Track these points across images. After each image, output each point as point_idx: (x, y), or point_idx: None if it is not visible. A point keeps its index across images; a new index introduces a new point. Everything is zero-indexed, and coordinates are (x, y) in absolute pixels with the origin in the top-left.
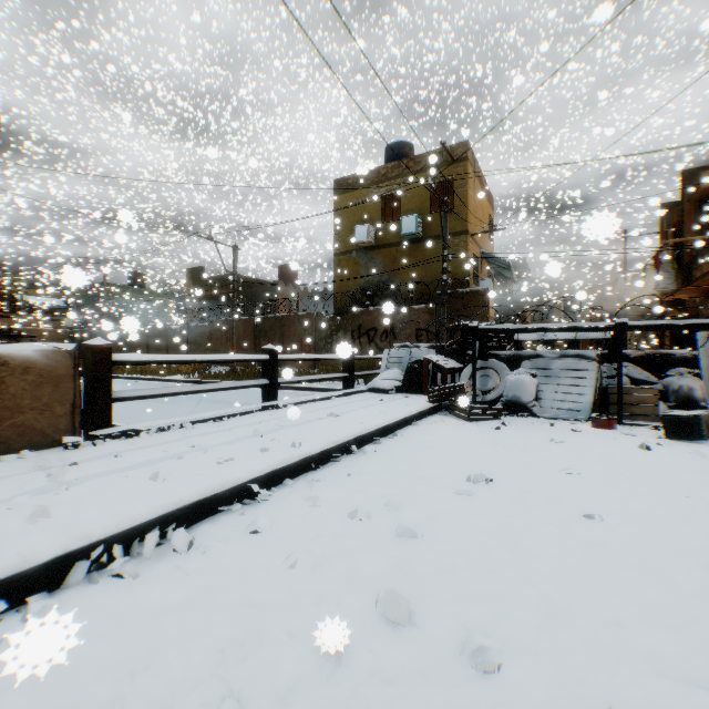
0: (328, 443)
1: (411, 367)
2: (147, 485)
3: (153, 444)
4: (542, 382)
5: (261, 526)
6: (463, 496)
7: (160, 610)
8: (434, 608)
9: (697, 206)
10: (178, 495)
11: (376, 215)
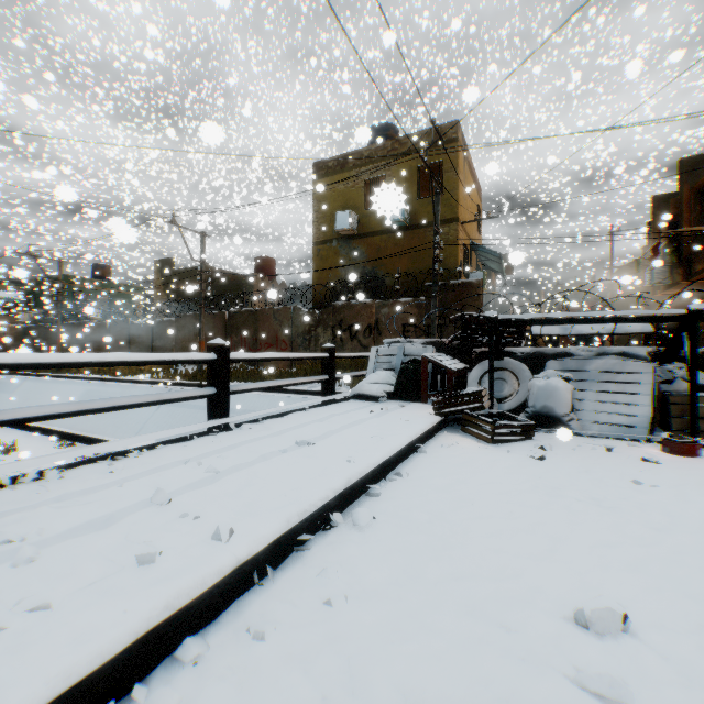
0: (289, 520)
1: (406, 368)
2: None
3: None
4: (576, 388)
5: None
6: (605, 700)
7: None
8: None
9: (698, 195)
10: None
11: (358, 201)
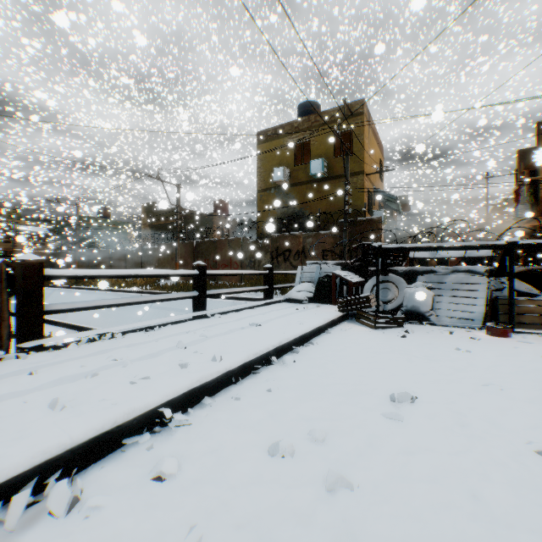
0: (249, 356)
1: (321, 281)
2: (41, 416)
3: (77, 357)
4: (436, 294)
5: (166, 471)
6: (392, 420)
7: None
8: None
9: None
10: (70, 433)
11: (290, 159)
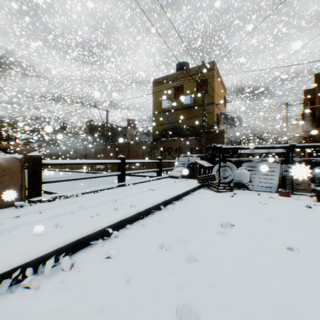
0: (149, 205)
1: (189, 166)
2: (52, 230)
3: (61, 205)
4: (252, 173)
5: (112, 254)
6: (220, 235)
7: (47, 314)
8: (212, 314)
9: None
10: (67, 237)
11: (171, 95)
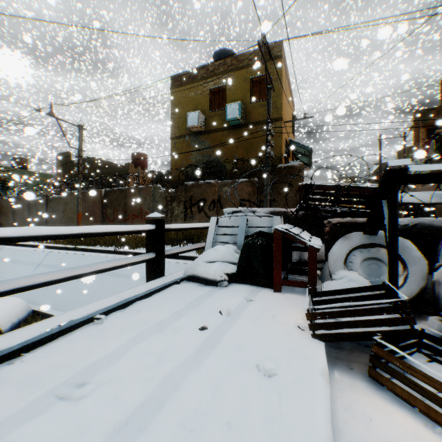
0: None
1: (251, 243)
2: None
3: None
4: None
5: None
6: None
7: None
8: None
9: None
10: None
11: (205, 105)
